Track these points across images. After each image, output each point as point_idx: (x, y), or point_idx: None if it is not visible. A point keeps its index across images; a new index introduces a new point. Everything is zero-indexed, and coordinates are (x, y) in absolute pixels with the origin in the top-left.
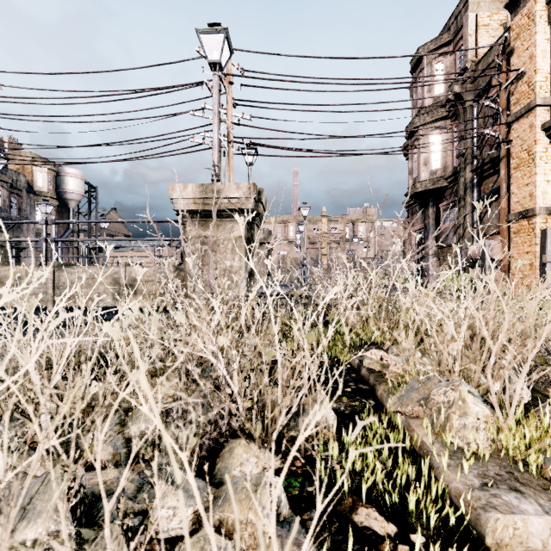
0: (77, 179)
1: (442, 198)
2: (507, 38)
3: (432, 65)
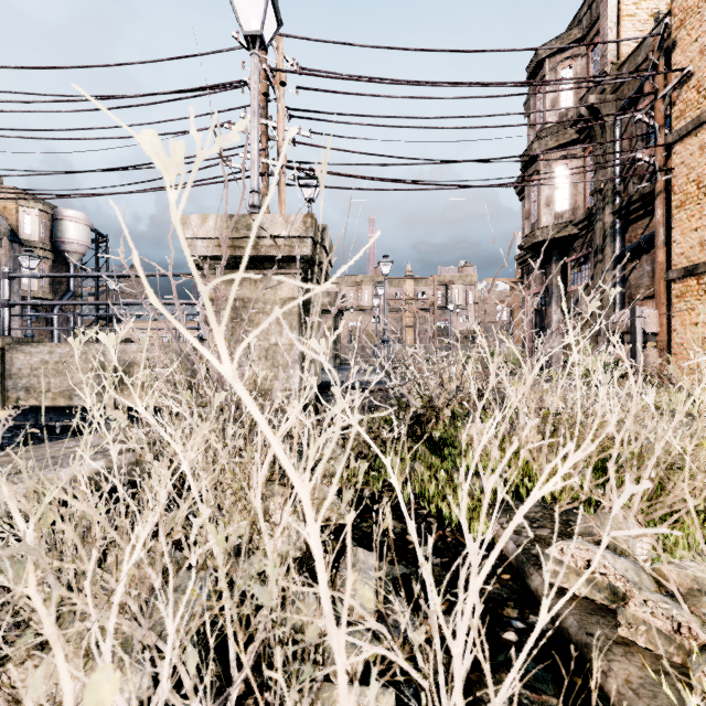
0: (80, 225)
1: (569, 250)
2: (668, 25)
3: (557, 70)
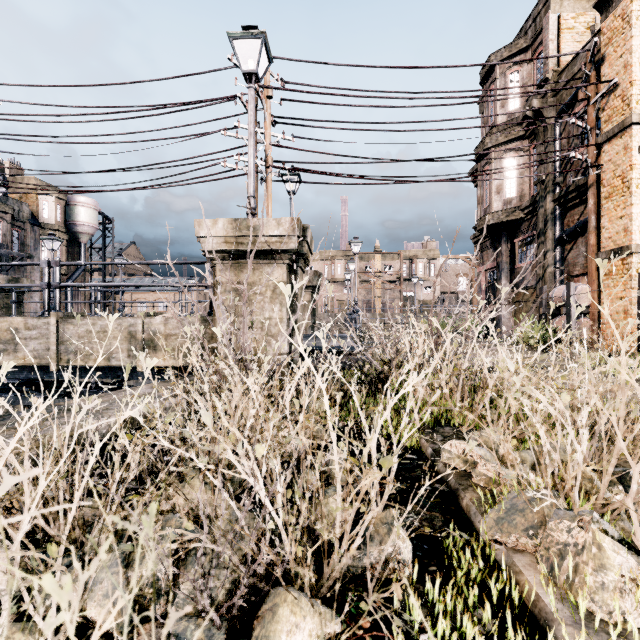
0: (90, 209)
1: (517, 232)
2: (597, 43)
3: (506, 75)
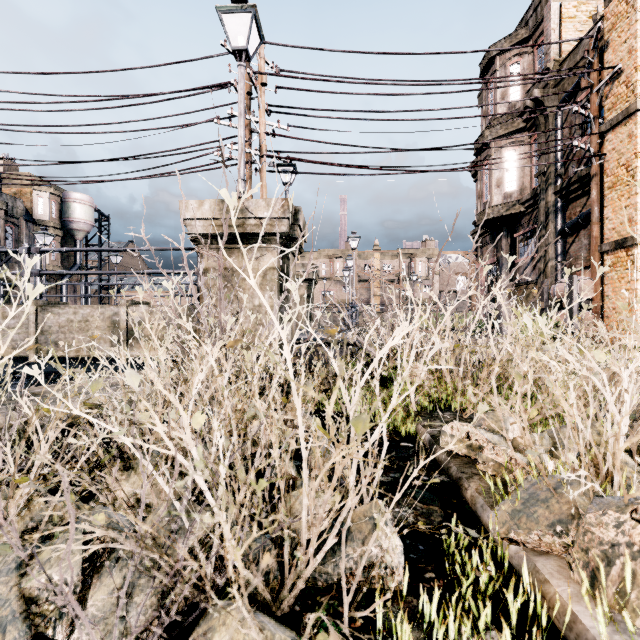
0: (86, 206)
1: (518, 226)
2: (600, 28)
3: (506, 66)
